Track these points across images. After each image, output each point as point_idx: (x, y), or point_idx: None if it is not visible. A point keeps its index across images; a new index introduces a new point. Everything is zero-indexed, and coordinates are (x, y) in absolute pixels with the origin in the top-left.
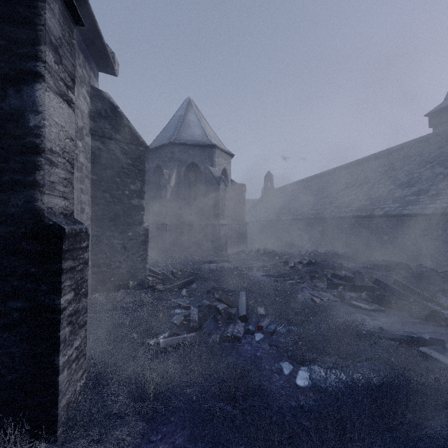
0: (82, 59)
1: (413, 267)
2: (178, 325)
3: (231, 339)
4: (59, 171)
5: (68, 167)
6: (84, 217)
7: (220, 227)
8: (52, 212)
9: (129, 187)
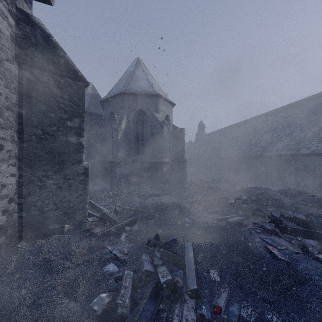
0: None
1: None
2: (98, 315)
3: None
4: None
5: None
6: (2, 155)
7: (163, 164)
8: None
9: (66, 123)
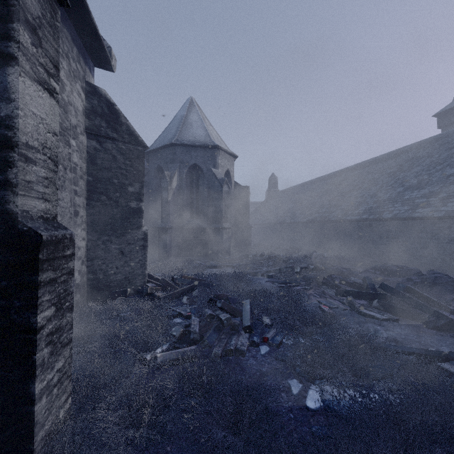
0: (76, 52)
1: (425, 272)
2: (177, 337)
3: (234, 353)
4: (37, 169)
5: (51, 165)
6: (78, 220)
7: (223, 230)
8: (29, 216)
9: (127, 189)
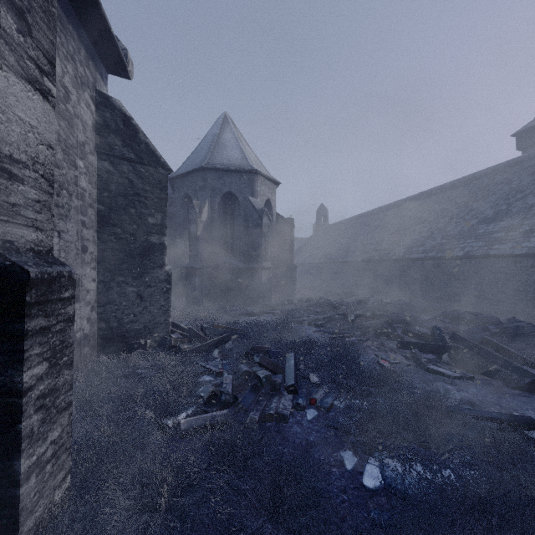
0: (85, 55)
1: (504, 320)
2: (205, 399)
3: (275, 418)
4: (26, 190)
5: (44, 185)
6: (87, 258)
7: (262, 271)
8: (14, 248)
9: (147, 220)
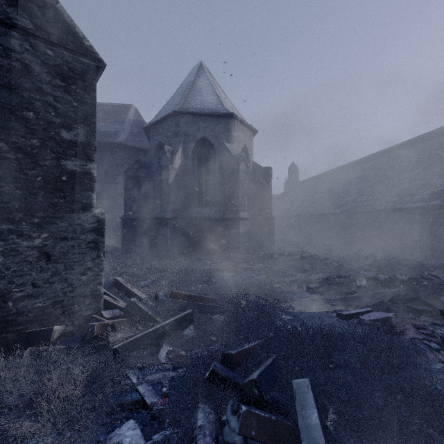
0: None
1: None
2: None
3: None
4: None
5: None
6: None
7: (239, 221)
8: None
9: (58, 133)
